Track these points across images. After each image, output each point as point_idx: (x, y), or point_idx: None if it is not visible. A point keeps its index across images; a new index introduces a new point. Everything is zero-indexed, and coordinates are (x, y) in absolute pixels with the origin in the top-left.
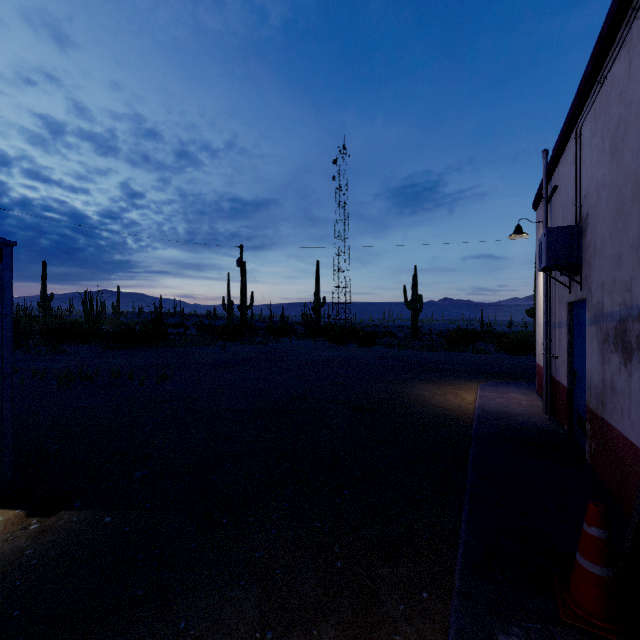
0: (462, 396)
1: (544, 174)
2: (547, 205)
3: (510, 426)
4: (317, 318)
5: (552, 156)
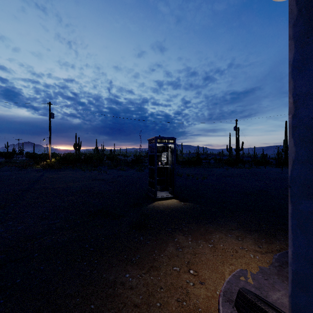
0: None
1: None
2: None
3: None
4: (285, 155)
5: None
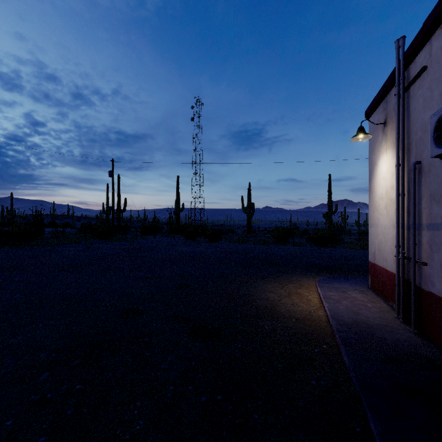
0: (306, 297)
1: (400, 63)
2: (404, 96)
3: (386, 354)
4: (177, 219)
5: (423, 31)
